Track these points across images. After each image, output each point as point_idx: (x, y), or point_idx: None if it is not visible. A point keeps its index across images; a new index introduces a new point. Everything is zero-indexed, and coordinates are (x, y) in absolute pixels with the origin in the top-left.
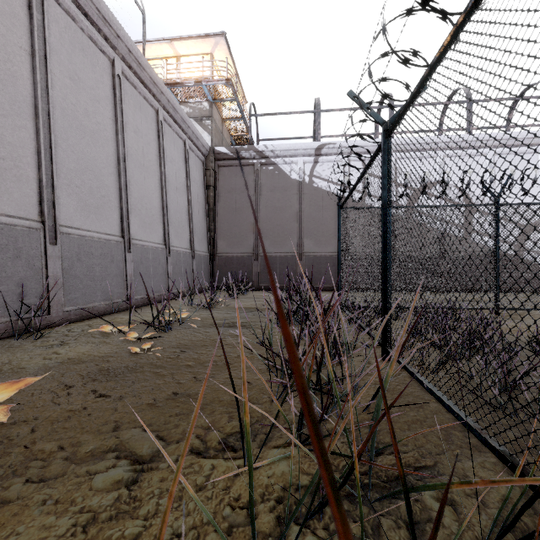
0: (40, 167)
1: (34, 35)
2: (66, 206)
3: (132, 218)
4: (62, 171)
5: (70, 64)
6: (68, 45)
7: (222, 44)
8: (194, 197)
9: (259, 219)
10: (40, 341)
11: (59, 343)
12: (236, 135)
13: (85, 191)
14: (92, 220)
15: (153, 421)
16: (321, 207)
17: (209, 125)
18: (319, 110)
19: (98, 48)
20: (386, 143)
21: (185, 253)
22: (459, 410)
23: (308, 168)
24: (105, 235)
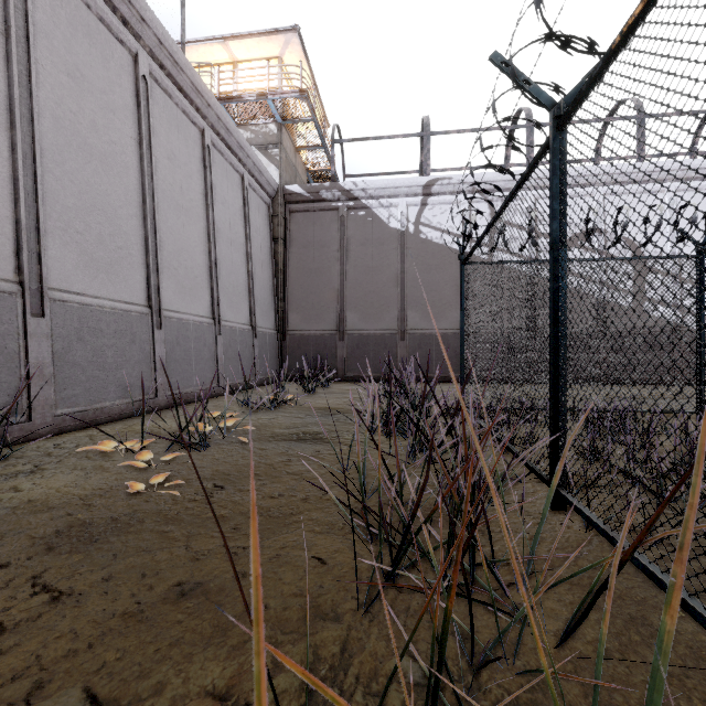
0: (17, 201)
1: (8, 5)
2: (60, 260)
3: (164, 281)
4: (53, 209)
5: (68, 54)
6: (66, 27)
7: (294, 43)
8: (256, 254)
9: (345, 284)
10: (4, 465)
11: (30, 470)
12: (315, 170)
13: (91, 239)
14: (102, 282)
15: (118, 669)
16: (431, 267)
17: (277, 155)
18: (428, 133)
19: (113, 35)
20: (558, 140)
21: (242, 330)
22: None
23: (413, 213)
24: (121, 304)
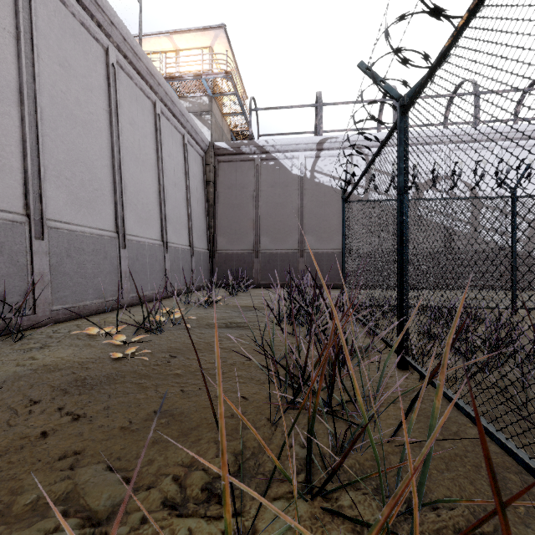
0: (25, 157)
1: (19, 17)
2: (54, 199)
3: (127, 213)
4: (50, 162)
5: (60, 50)
6: (58, 30)
7: (222, 37)
8: (193, 193)
9: (259, 215)
10: (20, 343)
11: (39, 346)
12: (236, 131)
13: (76, 183)
14: (83, 214)
15: (123, 453)
16: (322, 203)
17: (209, 120)
18: (321, 104)
19: (91, 35)
20: (403, 121)
21: (183, 250)
22: (516, 448)
23: (309, 163)
24: (97, 230)
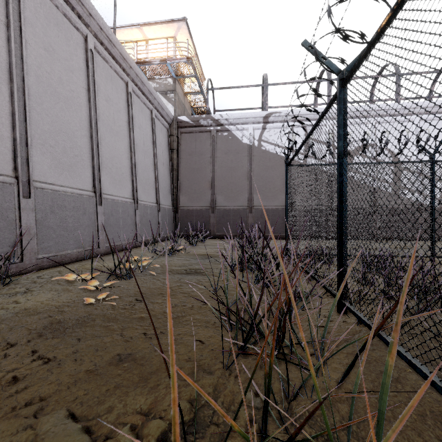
0: (14, 127)
1: (9, 7)
2: (40, 163)
3: (103, 176)
4: (36, 132)
5: (45, 36)
6: (43, 20)
7: (183, 28)
8: (160, 159)
9: (215, 178)
10: (8, 288)
11: (24, 291)
12: (196, 107)
13: (59, 150)
14: (65, 177)
15: (86, 400)
16: (268, 167)
17: (173, 97)
18: (266, 84)
19: (72, 25)
20: (342, 93)
21: (151, 206)
22: None
23: (257, 133)
24: (77, 190)
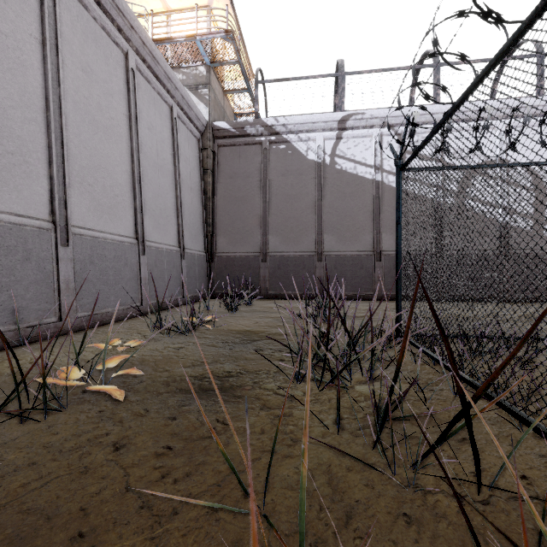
0: None
1: None
2: None
3: (74, 196)
4: None
5: None
6: None
7: None
8: (185, 181)
9: (268, 210)
10: None
11: None
12: (241, 114)
13: None
14: None
15: None
16: (345, 195)
17: (206, 94)
18: (343, 73)
19: None
20: None
21: (170, 251)
22: None
23: (329, 146)
24: (10, 216)
